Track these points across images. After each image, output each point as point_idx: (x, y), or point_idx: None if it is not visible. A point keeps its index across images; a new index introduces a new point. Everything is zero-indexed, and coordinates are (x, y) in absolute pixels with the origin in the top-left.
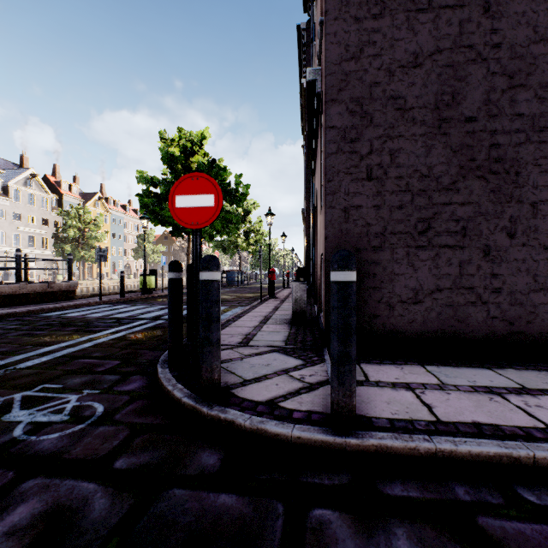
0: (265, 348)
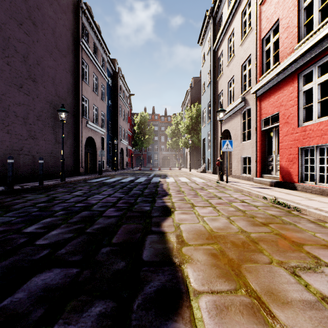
0: None
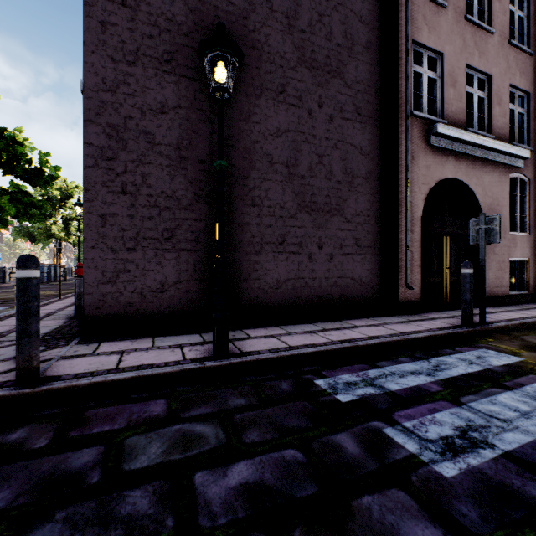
0: (13, 342)
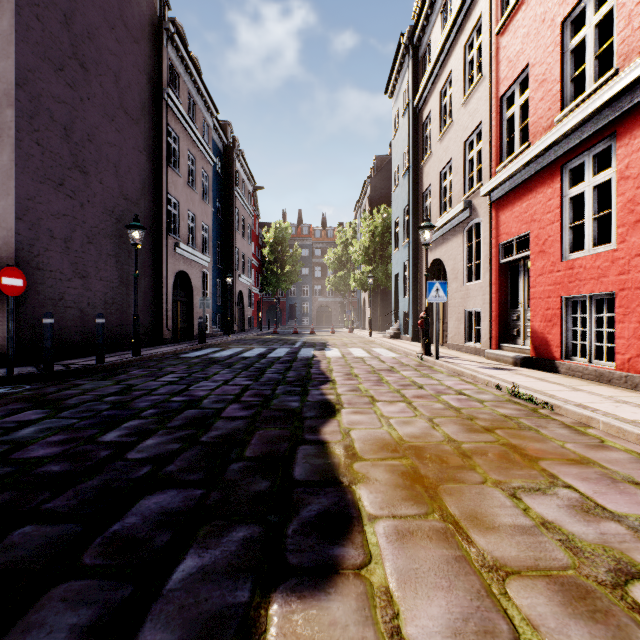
0: None
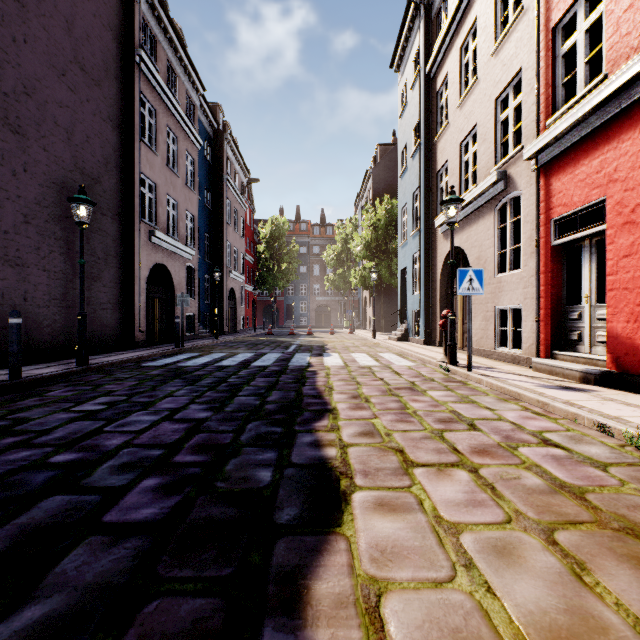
0: None
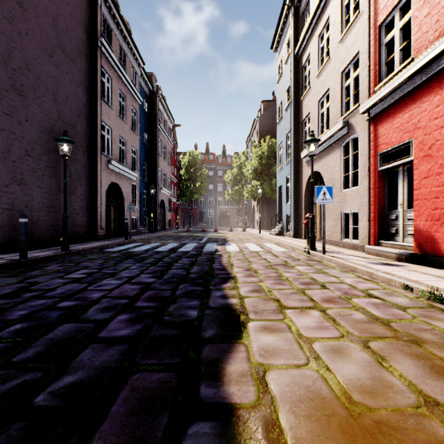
0: None
